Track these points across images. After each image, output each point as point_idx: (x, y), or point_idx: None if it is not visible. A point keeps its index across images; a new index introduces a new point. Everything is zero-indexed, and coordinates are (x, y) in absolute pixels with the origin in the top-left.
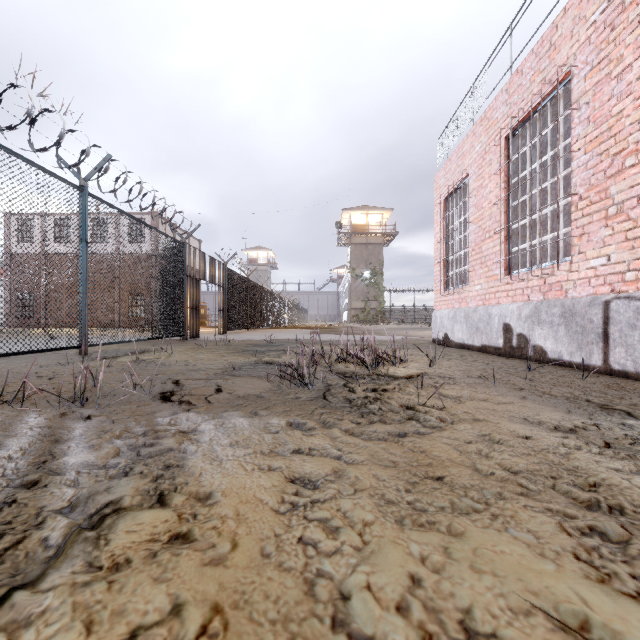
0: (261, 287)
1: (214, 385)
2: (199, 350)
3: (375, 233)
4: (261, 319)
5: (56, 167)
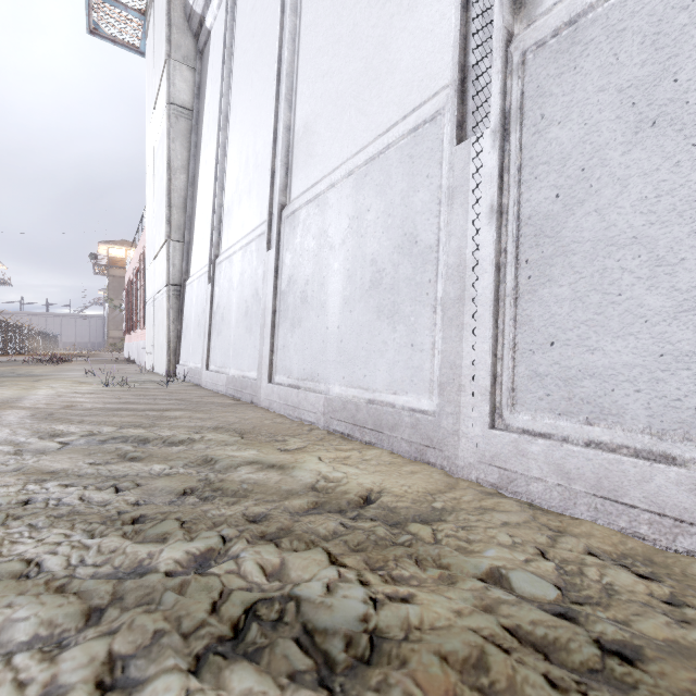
0: None
1: None
2: None
3: None
4: None
5: None
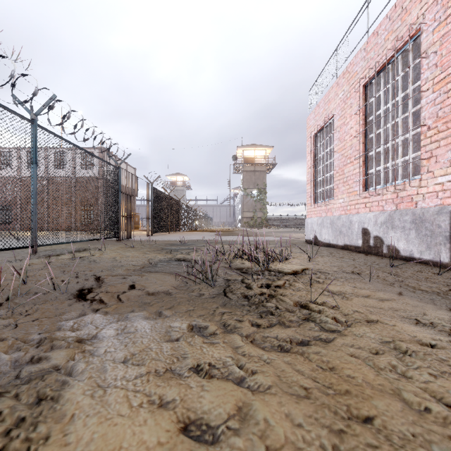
0: (178, 201)
1: (129, 282)
2: (128, 249)
3: (260, 163)
4: (178, 225)
5: (10, 103)
